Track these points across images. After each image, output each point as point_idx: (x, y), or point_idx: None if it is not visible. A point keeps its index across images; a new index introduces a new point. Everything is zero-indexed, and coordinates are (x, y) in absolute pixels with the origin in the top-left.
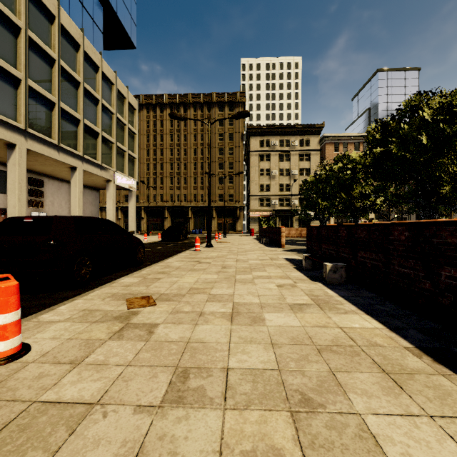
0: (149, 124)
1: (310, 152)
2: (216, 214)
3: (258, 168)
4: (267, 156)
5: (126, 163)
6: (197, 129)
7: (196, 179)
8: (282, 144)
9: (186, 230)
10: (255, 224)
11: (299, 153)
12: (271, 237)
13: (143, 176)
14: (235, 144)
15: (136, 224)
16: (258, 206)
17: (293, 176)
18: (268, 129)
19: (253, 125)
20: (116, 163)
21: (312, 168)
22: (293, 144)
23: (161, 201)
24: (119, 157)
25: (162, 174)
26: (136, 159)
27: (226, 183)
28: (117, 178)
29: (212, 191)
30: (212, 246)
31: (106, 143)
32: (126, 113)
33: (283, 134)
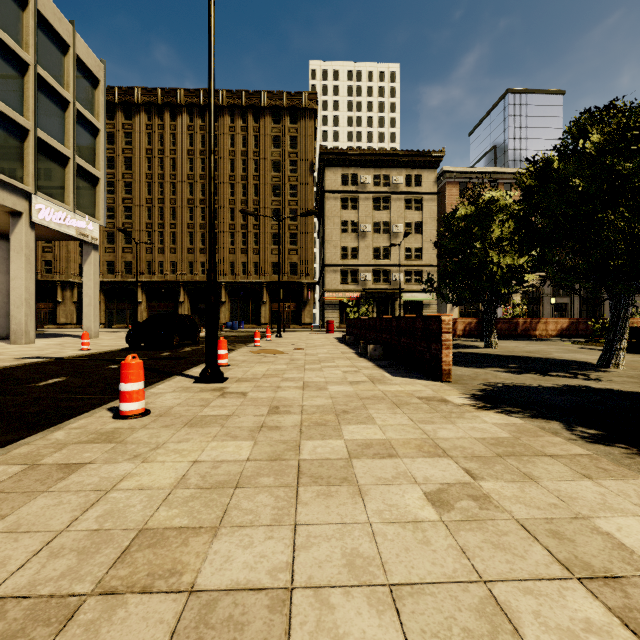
0: (151, 139)
1: (423, 196)
2: (267, 296)
3: (339, 221)
4: (353, 201)
5: (68, 181)
6: (236, 151)
7: (233, 236)
8: (377, 182)
9: (193, 325)
10: (334, 313)
11: (405, 198)
12: (387, 341)
13: (141, 229)
14: (301, 179)
15: (128, 313)
16: (339, 282)
17: (396, 235)
18: (355, 156)
19: (330, 148)
20: (35, 176)
21: (425, 222)
22: (396, 182)
23: (172, 273)
24: (49, 166)
25: (174, 226)
26: (98, 180)
27: (284, 244)
28: (39, 210)
29: (261, 257)
30: (221, 377)
31: (4, 126)
32: (68, 76)
33: (379, 165)
